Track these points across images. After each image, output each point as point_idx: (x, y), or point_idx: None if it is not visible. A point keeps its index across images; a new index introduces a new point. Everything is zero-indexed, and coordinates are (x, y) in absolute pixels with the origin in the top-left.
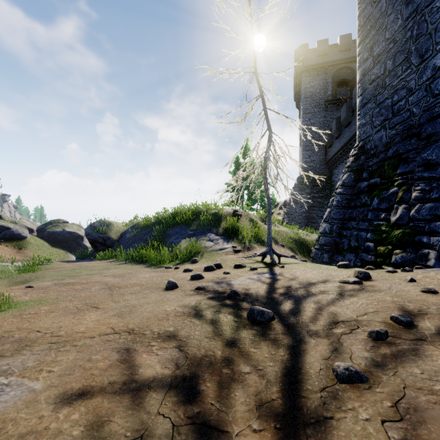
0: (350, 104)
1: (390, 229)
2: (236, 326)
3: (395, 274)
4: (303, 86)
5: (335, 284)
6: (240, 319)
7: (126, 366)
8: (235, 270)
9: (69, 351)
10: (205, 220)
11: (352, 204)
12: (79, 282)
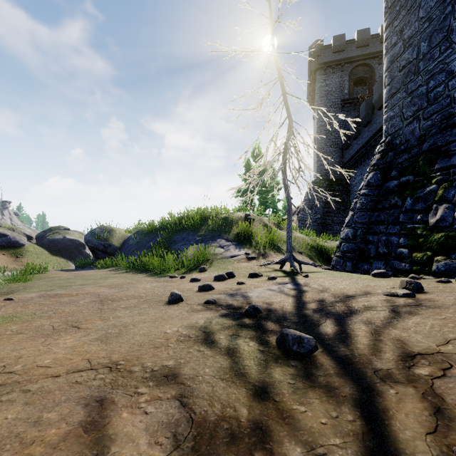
0: (370, 102)
1: (428, 232)
2: (263, 360)
3: (451, 285)
4: (318, 85)
5: (380, 298)
6: (268, 347)
7: (92, 437)
8: (250, 280)
9: (12, 402)
10: (215, 225)
11: (379, 206)
12: (68, 294)
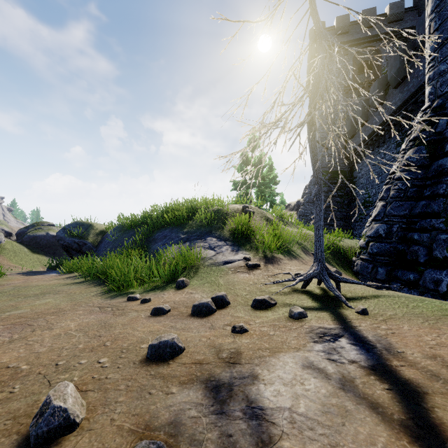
0: (383, 81)
1: None
2: None
3: None
4: None
5: None
6: None
7: None
8: (257, 315)
9: None
10: (205, 219)
11: (426, 193)
12: None
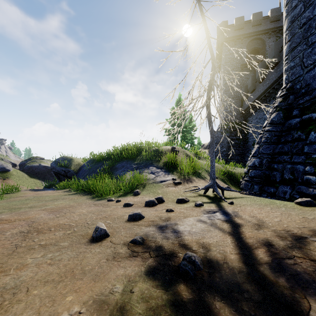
0: (265, 63)
1: None
2: None
3: None
4: (224, 54)
5: None
6: None
7: None
8: (178, 206)
9: None
10: (148, 155)
11: (282, 140)
12: (7, 220)
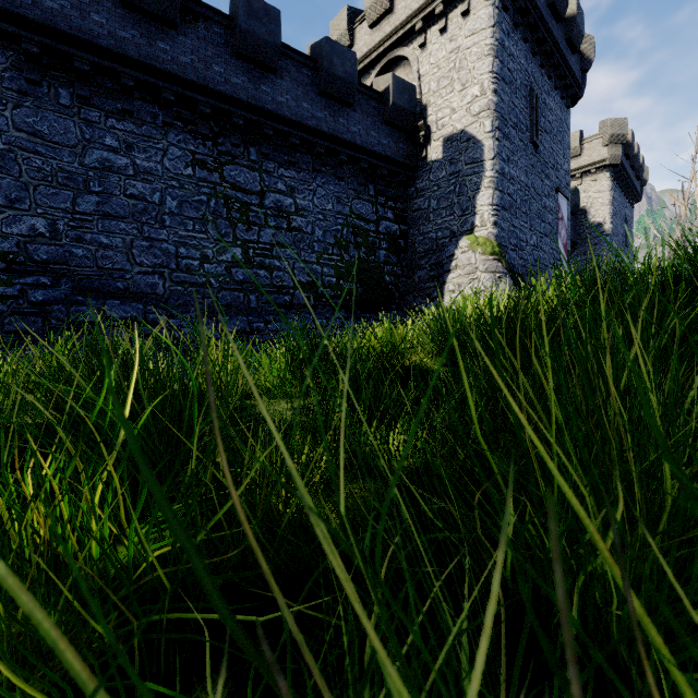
0: None
1: None
2: None
3: None
4: None
5: None
6: None
7: None
8: None
9: None
10: None
11: None
12: None
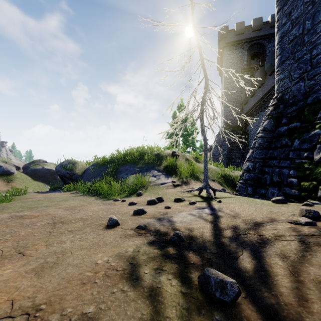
0: (263, 69)
1: (313, 166)
2: (186, 309)
3: None
4: (225, 58)
5: (285, 225)
6: (190, 288)
7: None
8: (175, 204)
9: None
10: (150, 159)
11: (272, 146)
12: (31, 215)
